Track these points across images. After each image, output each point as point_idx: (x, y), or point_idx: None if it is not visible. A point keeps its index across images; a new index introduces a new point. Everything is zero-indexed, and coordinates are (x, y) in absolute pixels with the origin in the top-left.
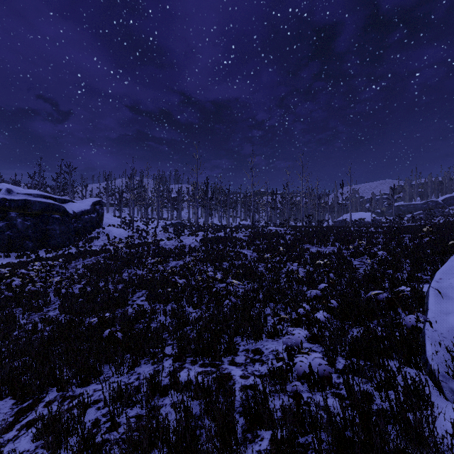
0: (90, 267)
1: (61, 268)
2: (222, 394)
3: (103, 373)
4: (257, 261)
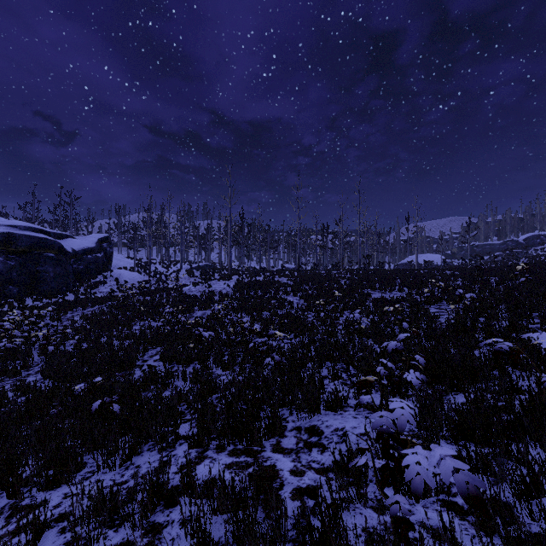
0: (90, 319)
1: (52, 320)
2: (263, 503)
3: (86, 466)
4: (305, 309)
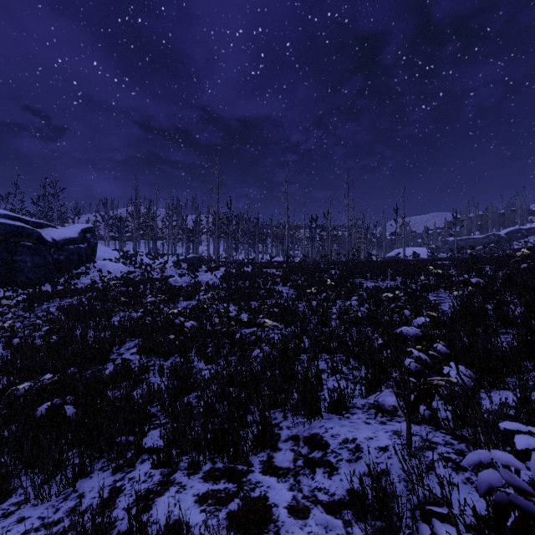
0: (67, 310)
1: (25, 311)
2: None
3: (15, 493)
4: (296, 299)
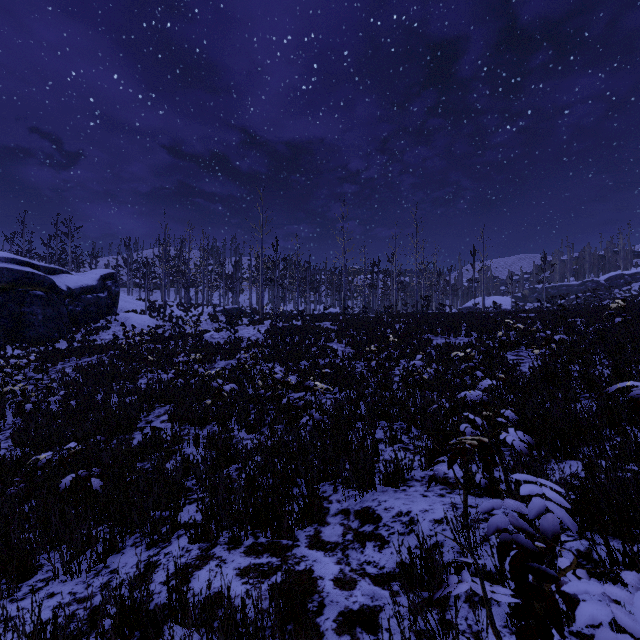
0: (85, 370)
1: (37, 372)
2: (291, 639)
3: (41, 569)
4: (353, 358)
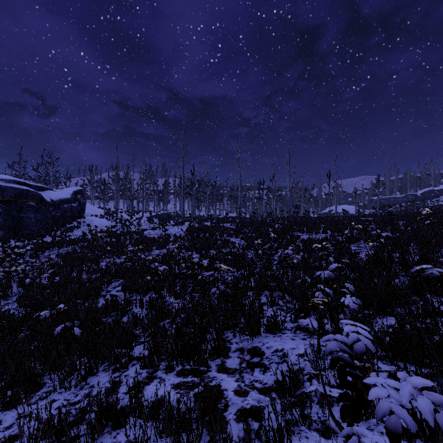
0: (64, 256)
1: (31, 257)
2: (208, 425)
3: (45, 385)
4: (246, 248)
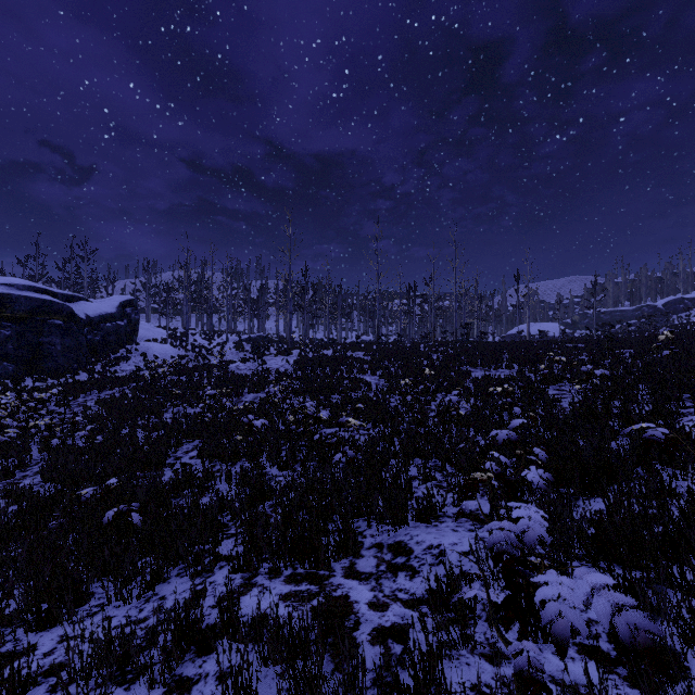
0: (108, 404)
1: (59, 405)
2: (331, 650)
3: (93, 597)
4: (387, 392)
